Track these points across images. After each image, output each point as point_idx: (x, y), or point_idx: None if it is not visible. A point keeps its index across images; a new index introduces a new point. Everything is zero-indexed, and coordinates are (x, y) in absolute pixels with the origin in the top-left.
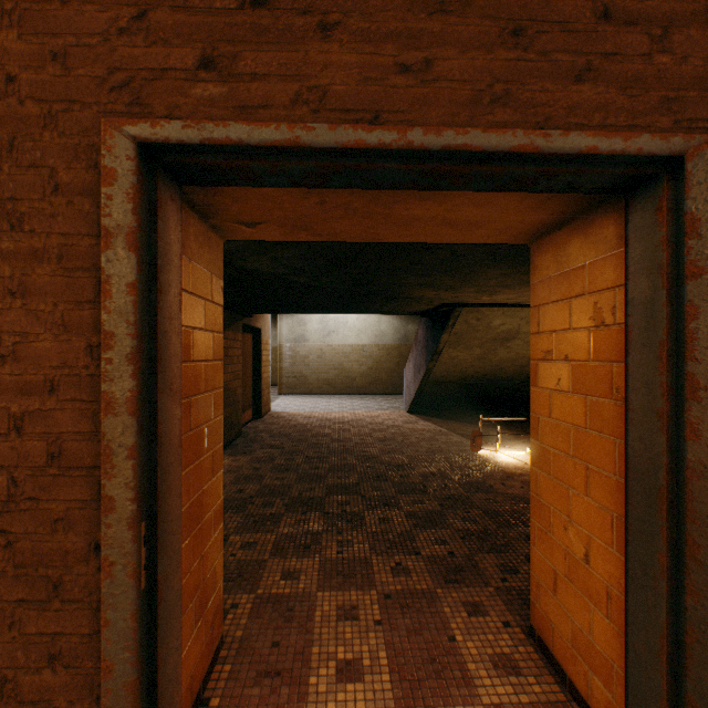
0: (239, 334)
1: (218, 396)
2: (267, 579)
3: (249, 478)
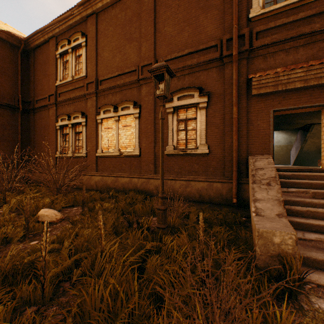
0: None
1: None
2: None
3: None
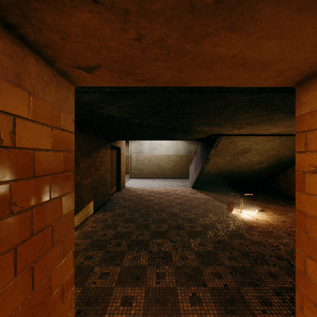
0: (108, 150)
1: (69, 198)
2: (112, 304)
3: (110, 226)
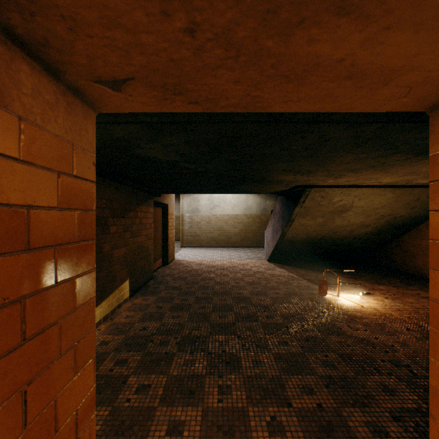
0: (151, 208)
1: (87, 280)
2: (153, 433)
3: (153, 316)
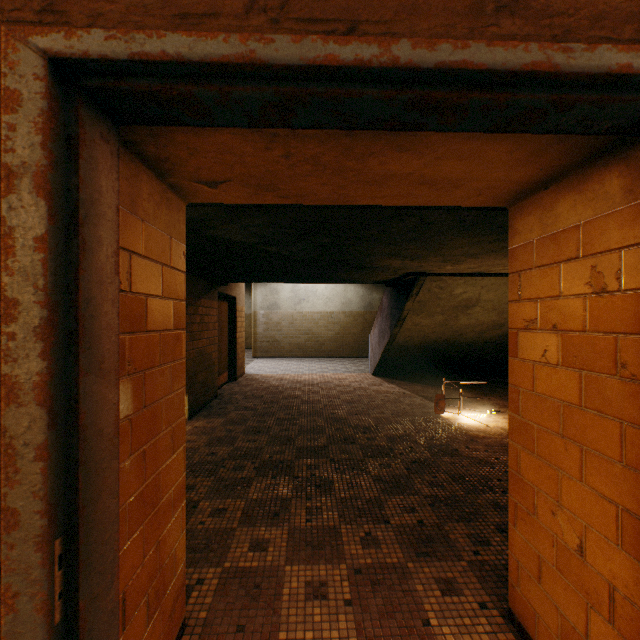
0: (215, 302)
1: (179, 367)
2: (234, 550)
3: (222, 440)
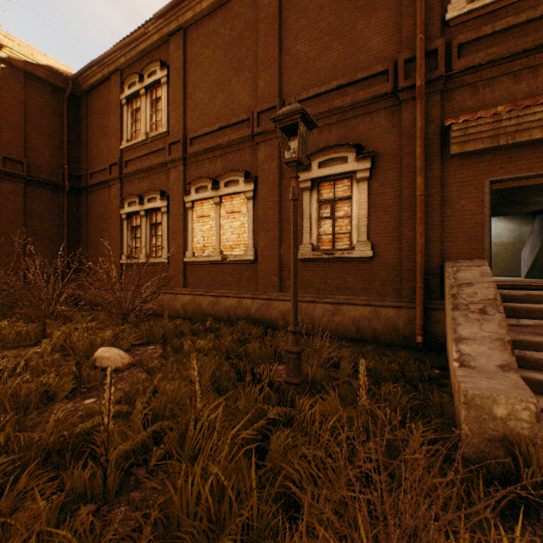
0: None
1: None
2: None
3: None
